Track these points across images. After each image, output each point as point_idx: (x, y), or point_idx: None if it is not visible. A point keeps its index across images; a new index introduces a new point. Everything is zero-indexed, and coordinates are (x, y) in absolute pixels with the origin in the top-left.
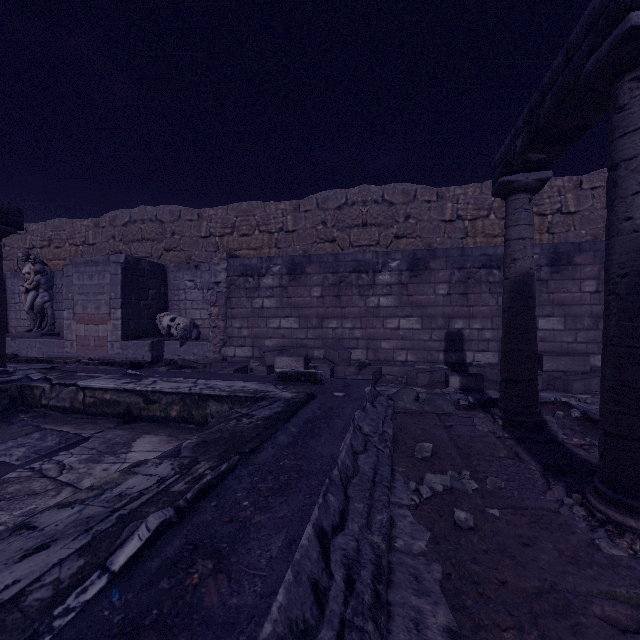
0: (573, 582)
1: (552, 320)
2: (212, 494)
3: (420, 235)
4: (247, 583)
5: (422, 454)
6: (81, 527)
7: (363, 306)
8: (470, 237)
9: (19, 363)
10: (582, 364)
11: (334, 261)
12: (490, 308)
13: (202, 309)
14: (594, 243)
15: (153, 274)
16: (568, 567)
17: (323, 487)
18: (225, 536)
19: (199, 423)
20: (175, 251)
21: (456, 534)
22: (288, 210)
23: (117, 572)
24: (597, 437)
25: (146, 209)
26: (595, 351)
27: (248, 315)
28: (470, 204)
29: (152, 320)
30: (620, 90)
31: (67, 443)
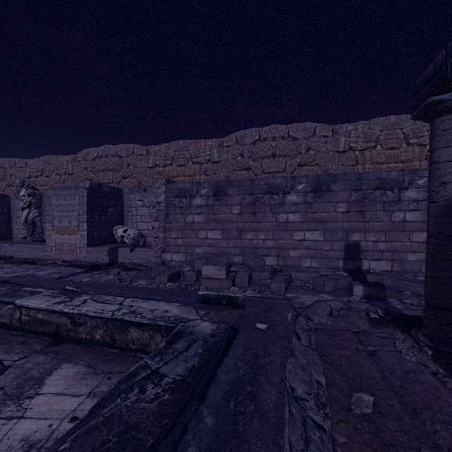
0: None
1: None
2: None
3: (318, 163)
4: None
5: (361, 409)
6: None
7: (274, 221)
8: (360, 164)
9: (12, 264)
10: None
11: (250, 185)
12: (384, 223)
13: (149, 222)
14: None
15: (112, 196)
16: None
17: None
18: None
19: (121, 348)
20: (130, 178)
21: None
22: (214, 146)
23: None
24: None
25: (109, 147)
26: None
27: (182, 228)
28: (360, 137)
29: (111, 231)
30: None
31: None
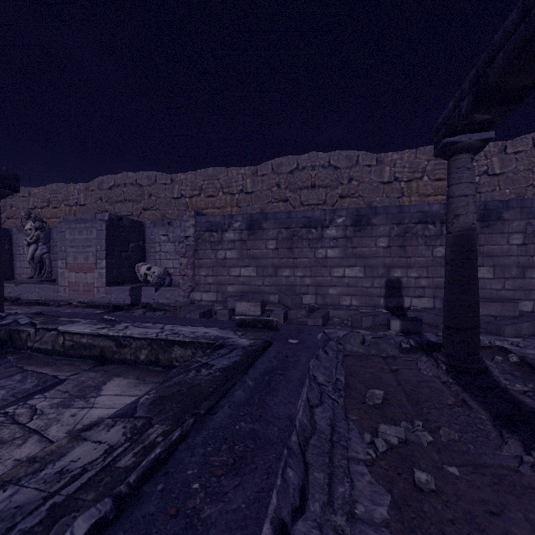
0: None
1: (482, 269)
2: (160, 473)
3: (362, 195)
4: None
5: (373, 401)
6: (4, 523)
7: (312, 257)
8: (406, 196)
9: (21, 305)
10: (511, 310)
11: (287, 218)
12: (426, 259)
13: (174, 259)
14: (521, 200)
15: (133, 230)
16: None
17: (281, 461)
18: None
19: (165, 366)
20: (152, 210)
21: (417, 498)
22: (247, 174)
23: None
24: None
25: (128, 175)
26: (522, 297)
27: (213, 265)
28: (406, 167)
29: (132, 269)
30: None
31: (43, 386)
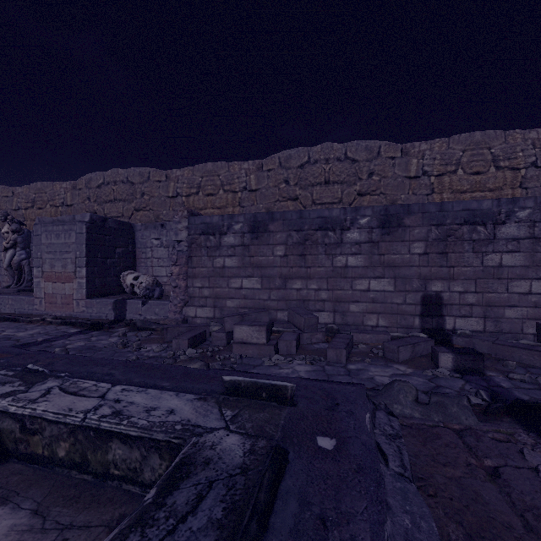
0: None
1: None
2: None
3: (384, 192)
4: None
5: None
6: None
7: (330, 266)
8: (436, 193)
9: None
10: None
11: (298, 218)
12: (474, 269)
13: (168, 266)
14: None
15: (120, 233)
16: None
17: None
18: None
19: (97, 474)
20: (144, 211)
21: None
22: (251, 170)
23: None
24: None
25: (118, 171)
26: None
27: (209, 274)
28: (436, 159)
29: (119, 277)
30: None
31: None
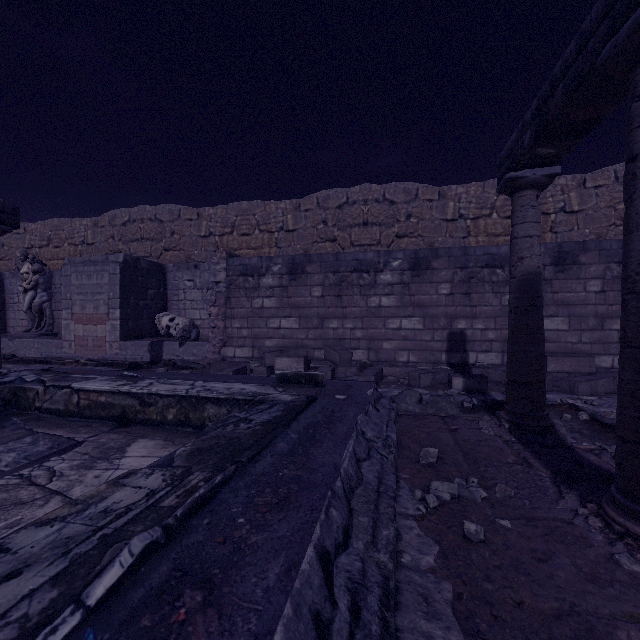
0: (594, 603)
1: (556, 320)
2: (205, 510)
3: (422, 234)
4: (240, 619)
5: (427, 460)
6: (59, 549)
7: (364, 306)
8: (472, 236)
9: (17, 364)
10: (587, 365)
11: (335, 260)
12: (493, 308)
13: (202, 309)
14: (599, 242)
15: (152, 274)
16: (588, 585)
17: (325, 501)
18: (217, 560)
19: (196, 427)
20: (174, 251)
21: (466, 548)
22: (288, 209)
23: (93, 607)
24: (607, 441)
25: (145, 208)
26: (600, 352)
27: (248, 315)
28: (472, 203)
29: (151, 320)
30: (639, 77)
31: (59, 448)
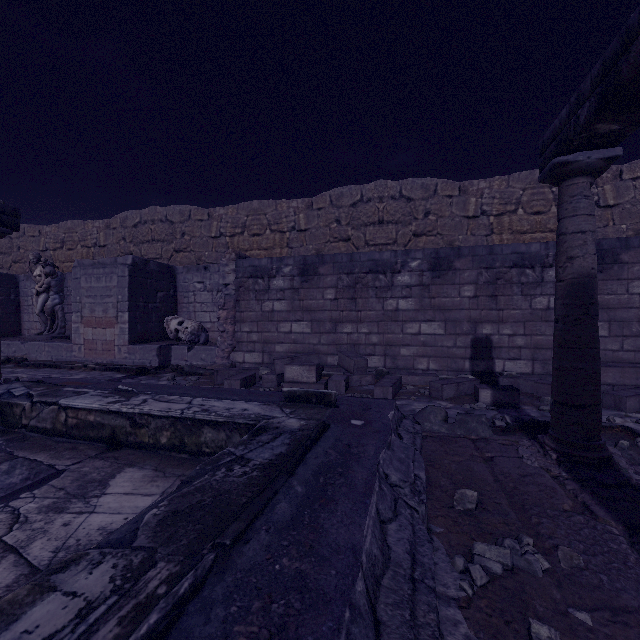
0: None
1: None
2: None
3: (441, 232)
4: None
5: (464, 505)
6: None
7: (380, 309)
8: (496, 234)
9: (27, 367)
10: (634, 376)
11: (349, 261)
12: (522, 312)
13: (211, 312)
14: None
15: (162, 276)
16: None
17: (341, 635)
18: None
19: (192, 453)
20: (185, 252)
21: None
22: (300, 208)
23: None
24: None
25: (156, 209)
26: None
27: (258, 319)
28: (496, 198)
29: (161, 323)
30: None
31: (35, 479)
